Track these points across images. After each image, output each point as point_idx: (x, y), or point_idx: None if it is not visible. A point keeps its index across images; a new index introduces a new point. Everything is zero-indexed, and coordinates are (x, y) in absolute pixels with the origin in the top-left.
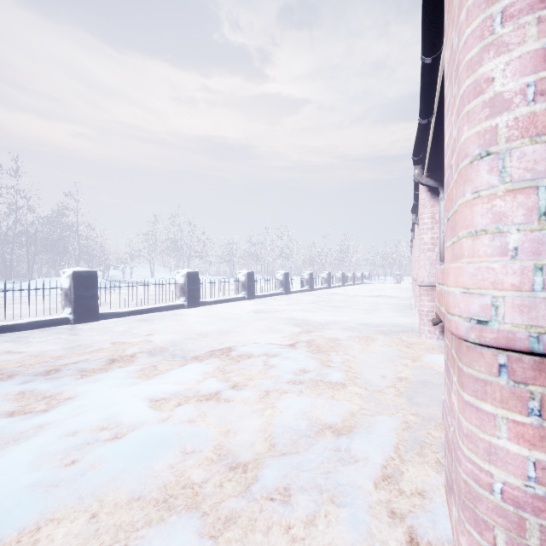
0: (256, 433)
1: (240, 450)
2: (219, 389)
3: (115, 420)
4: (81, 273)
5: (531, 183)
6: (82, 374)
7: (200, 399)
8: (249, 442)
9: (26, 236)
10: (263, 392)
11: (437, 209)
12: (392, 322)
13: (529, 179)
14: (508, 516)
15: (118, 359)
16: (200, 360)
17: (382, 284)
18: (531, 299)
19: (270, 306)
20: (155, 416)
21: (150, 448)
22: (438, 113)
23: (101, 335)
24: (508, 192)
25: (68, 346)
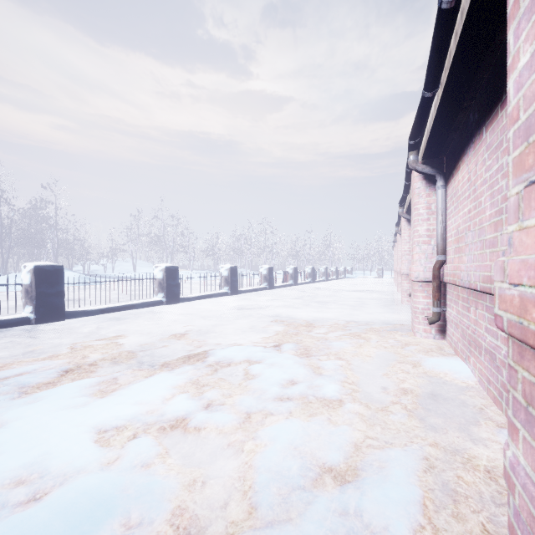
0: (232, 484)
1: (208, 517)
2: (189, 411)
3: (41, 466)
4: (44, 267)
5: None
6: (21, 391)
7: (162, 427)
8: (222, 500)
9: (0, 229)
10: (243, 415)
11: (433, 199)
12: (381, 318)
13: None
14: None
15: (73, 369)
16: (171, 369)
17: (364, 278)
18: None
19: (253, 302)
20: (98, 459)
21: (76, 521)
22: (448, 81)
23: (63, 338)
24: None
25: (19, 352)
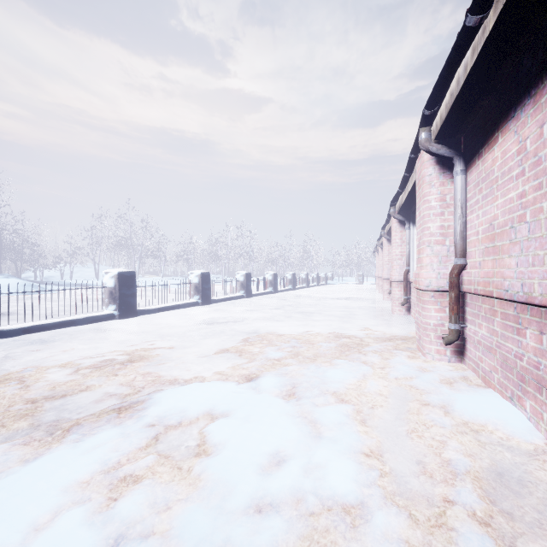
0: None
1: None
2: None
3: None
4: None
5: None
6: None
7: None
8: None
9: None
10: None
11: (448, 188)
12: (376, 333)
13: None
14: None
15: None
16: (80, 439)
17: (345, 285)
18: None
19: (227, 314)
20: None
21: None
22: None
23: None
24: None
25: None
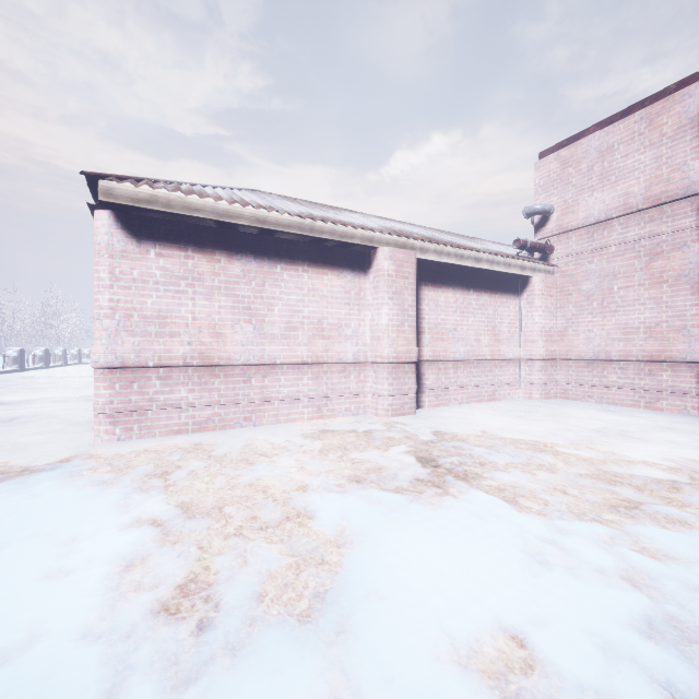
0: None
1: None
2: None
3: None
4: None
5: (108, 329)
6: None
7: None
8: None
9: None
10: None
11: None
12: None
13: (107, 328)
14: (103, 409)
15: None
16: None
17: None
18: (106, 355)
19: None
20: None
21: None
22: None
23: None
24: (103, 330)
25: None
